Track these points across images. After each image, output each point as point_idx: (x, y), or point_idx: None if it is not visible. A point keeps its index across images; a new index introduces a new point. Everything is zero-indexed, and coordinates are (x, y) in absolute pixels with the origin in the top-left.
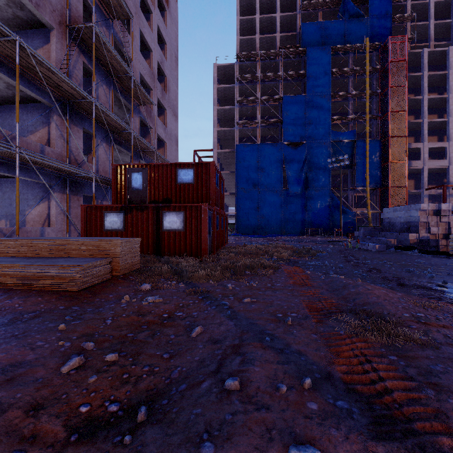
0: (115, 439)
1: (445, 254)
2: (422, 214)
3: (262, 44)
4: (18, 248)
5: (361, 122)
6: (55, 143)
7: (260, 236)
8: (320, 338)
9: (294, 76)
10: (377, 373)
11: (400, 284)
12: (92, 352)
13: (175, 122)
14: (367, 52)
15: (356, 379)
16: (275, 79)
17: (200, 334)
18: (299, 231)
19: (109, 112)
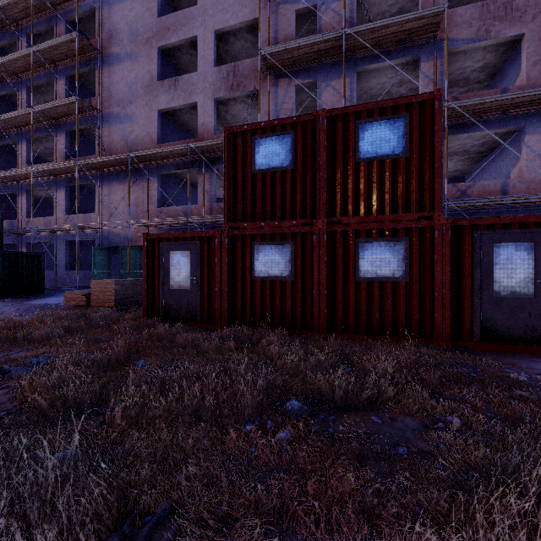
0: None
1: None
2: None
3: None
4: None
5: None
6: None
7: None
8: None
9: None
10: None
11: None
12: None
13: None
14: None
15: None
16: None
17: None
18: None
19: None
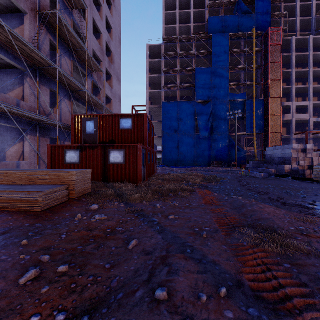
0: None
1: (310, 180)
2: (293, 151)
3: (181, 31)
4: None
5: (249, 87)
6: (28, 98)
7: (179, 167)
8: (229, 249)
9: (203, 53)
10: (277, 280)
11: (283, 203)
12: (47, 263)
13: (119, 85)
14: (253, 37)
15: (261, 286)
16: (190, 56)
17: (135, 246)
18: (206, 163)
19: (69, 76)
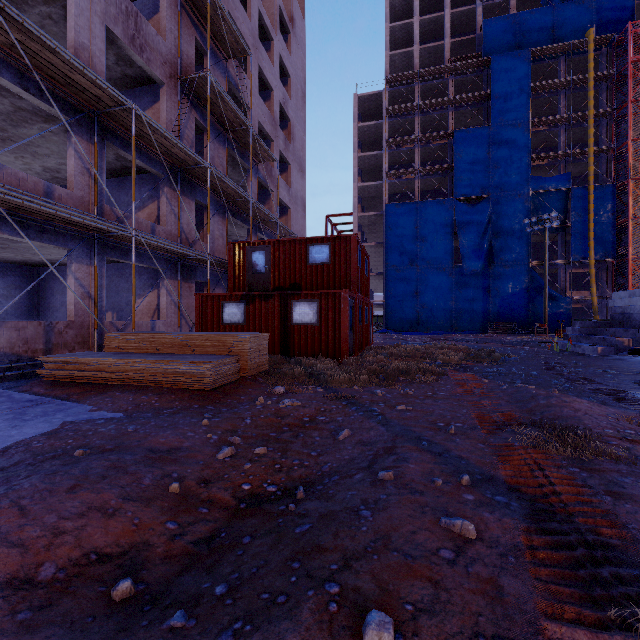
0: (280, 508)
1: None
2: None
3: (423, 58)
4: (139, 343)
5: (580, 160)
6: (166, 220)
7: (419, 334)
8: (488, 448)
9: (472, 99)
10: (548, 479)
11: (619, 398)
12: (240, 445)
13: (302, 180)
14: (590, 50)
15: (522, 482)
16: (443, 107)
17: (348, 437)
18: (478, 327)
19: (225, 178)
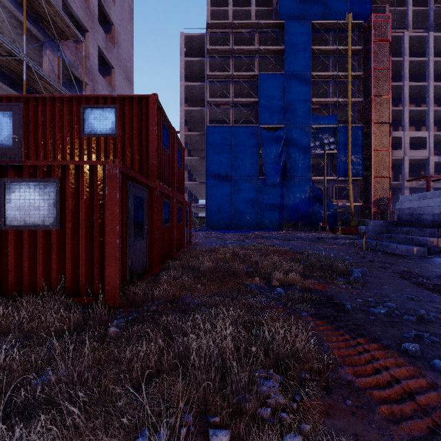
0: None
1: None
2: None
3: (236, 19)
4: None
5: (341, 107)
6: None
7: (234, 232)
8: None
9: (271, 52)
10: None
11: None
12: None
13: (129, 89)
14: (349, 29)
15: None
16: (250, 55)
17: None
18: (276, 226)
19: None
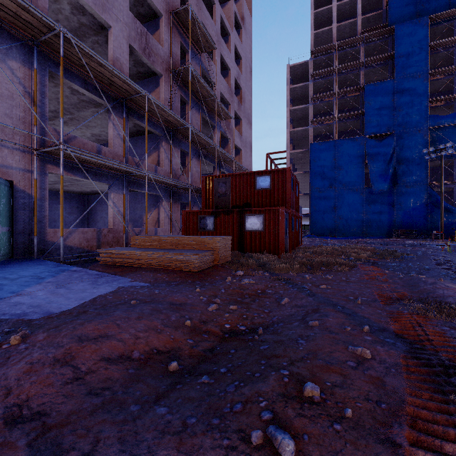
0: (249, 337)
1: None
2: None
3: (340, 33)
4: (151, 242)
5: None
6: (163, 163)
7: (337, 238)
8: (384, 313)
9: (379, 60)
10: (424, 332)
11: None
12: (220, 304)
13: (250, 130)
14: None
15: (405, 332)
16: (355, 68)
17: (287, 303)
18: (385, 233)
19: (200, 133)
